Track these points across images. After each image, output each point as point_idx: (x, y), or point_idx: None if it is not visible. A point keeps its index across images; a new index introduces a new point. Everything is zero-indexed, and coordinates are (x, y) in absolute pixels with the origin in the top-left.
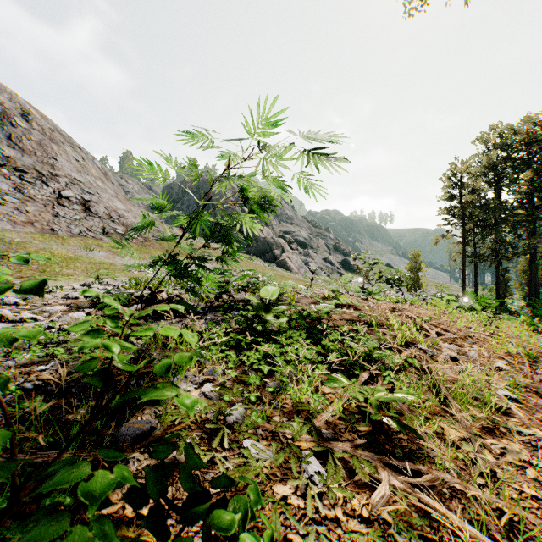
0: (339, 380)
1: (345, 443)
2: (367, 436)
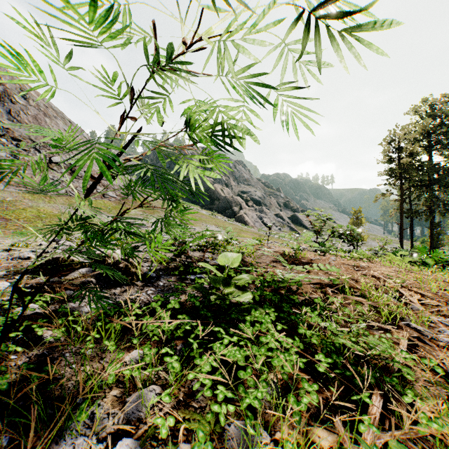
0: None
1: None
2: None
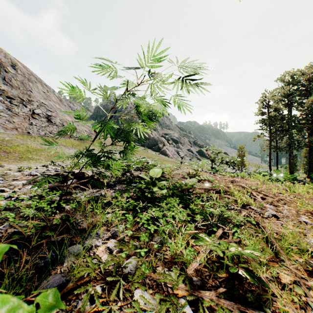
0: (204, 240)
1: (210, 291)
2: (225, 282)
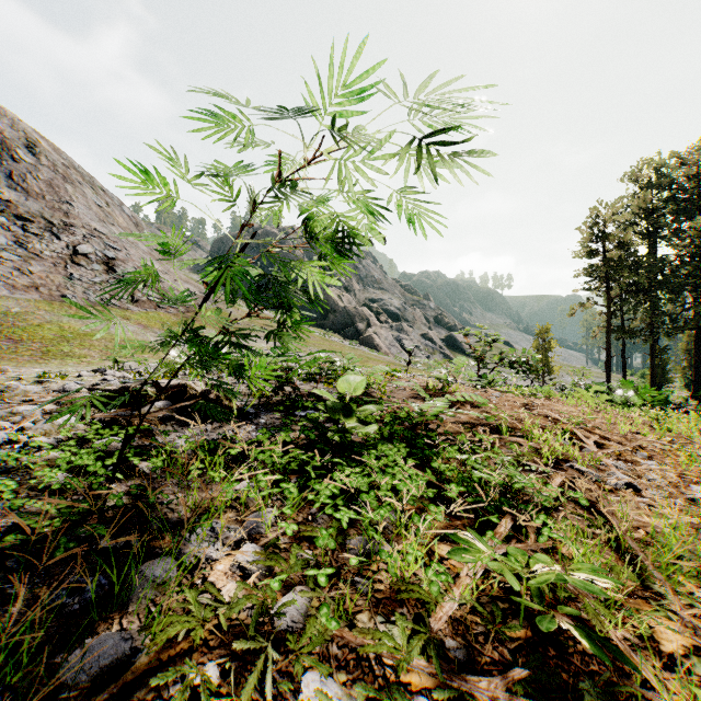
0: (472, 547)
1: (491, 677)
2: (524, 650)
